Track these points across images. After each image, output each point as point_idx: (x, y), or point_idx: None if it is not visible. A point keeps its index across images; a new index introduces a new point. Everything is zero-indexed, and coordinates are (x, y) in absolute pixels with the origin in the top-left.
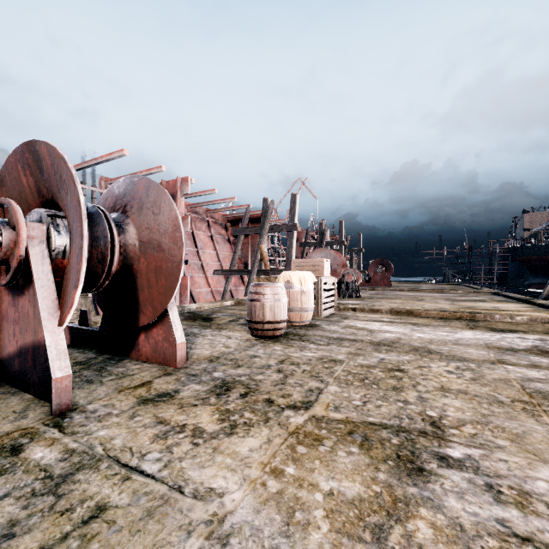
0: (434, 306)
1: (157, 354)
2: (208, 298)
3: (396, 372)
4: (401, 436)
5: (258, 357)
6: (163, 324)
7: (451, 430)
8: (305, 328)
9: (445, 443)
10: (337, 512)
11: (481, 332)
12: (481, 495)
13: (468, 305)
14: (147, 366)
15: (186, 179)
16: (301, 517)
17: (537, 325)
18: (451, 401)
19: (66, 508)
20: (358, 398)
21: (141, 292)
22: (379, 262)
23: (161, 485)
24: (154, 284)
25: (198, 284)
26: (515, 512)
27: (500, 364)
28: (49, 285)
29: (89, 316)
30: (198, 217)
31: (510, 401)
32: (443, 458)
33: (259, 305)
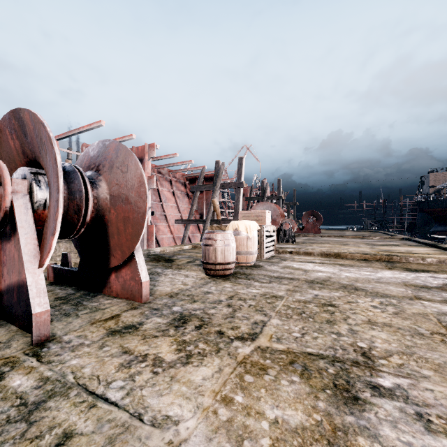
0: (357, 250)
1: (125, 291)
2: (170, 243)
3: (329, 307)
4: (337, 366)
5: (211, 293)
6: (130, 265)
7: (380, 360)
8: (250, 268)
9: (376, 373)
10: (282, 441)
11: (398, 272)
12: (413, 424)
13: (386, 249)
14: (117, 301)
15: (152, 145)
16: (249, 446)
17: (445, 266)
18: (378, 333)
19: (36, 435)
20: (297, 330)
21: (111, 238)
22: (311, 213)
23: (123, 413)
24: (123, 231)
25: (162, 231)
26: (445, 442)
27: (417, 299)
28: (31, 232)
29: (69, 258)
30: (162, 176)
31: (430, 334)
32: (376, 387)
33: (212, 249)
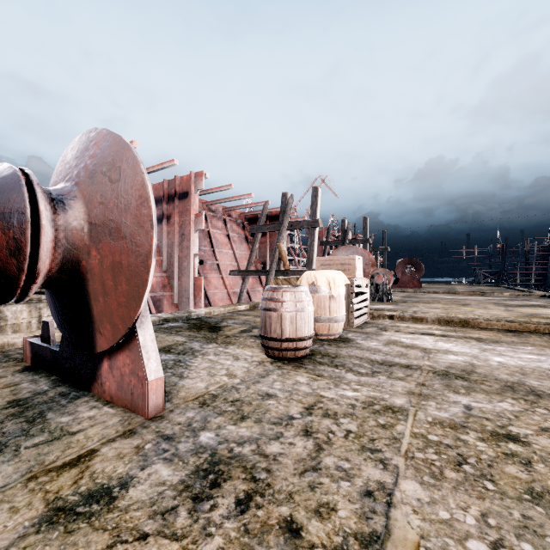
0: (487, 313)
1: (123, 393)
2: (224, 300)
3: (510, 444)
4: None
5: (273, 397)
6: (130, 350)
7: None
8: (336, 343)
9: None
10: None
11: None
12: None
13: (530, 312)
14: (106, 413)
15: (200, 174)
16: None
17: None
18: None
19: None
20: (473, 528)
21: (94, 301)
22: (408, 262)
23: None
24: (112, 289)
25: (214, 285)
26: None
27: None
28: None
29: (52, 329)
30: (214, 215)
31: None
32: None
33: (276, 316)
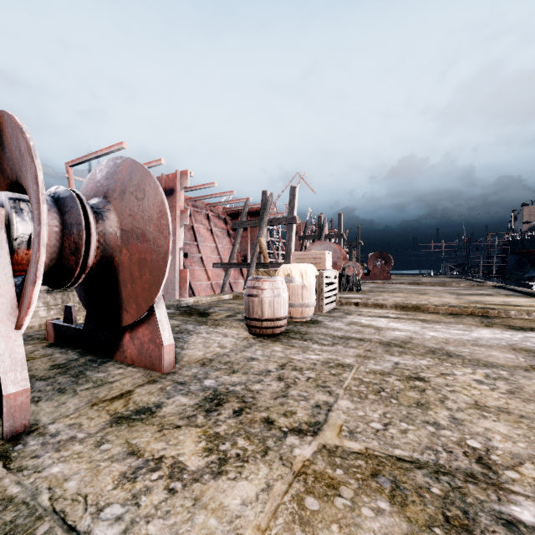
0: (440, 300)
1: (142, 357)
2: (207, 291)
3: (416, 381)
4: (443, 481)
5: (256, 360)
6: (149, 323)
7: (507, 472)
8: (307, 324)
9: (506, 496)
10: None
11: (500, 330)
12: None
13: (476, 300)
14: (131, 371)
15: (185, 172)
16: None
17: None
18: (493, 424)
19: None
20: (376, 418)
21: (123, 287)
22: (378, 255)
23: None
24: (138, 278)
25: (198, 277)
26: None
27: None
28: (6, 280)
29: (74, 312)
30: (198, 211)
31: None
32: (511, 524)
33: (257, 301)
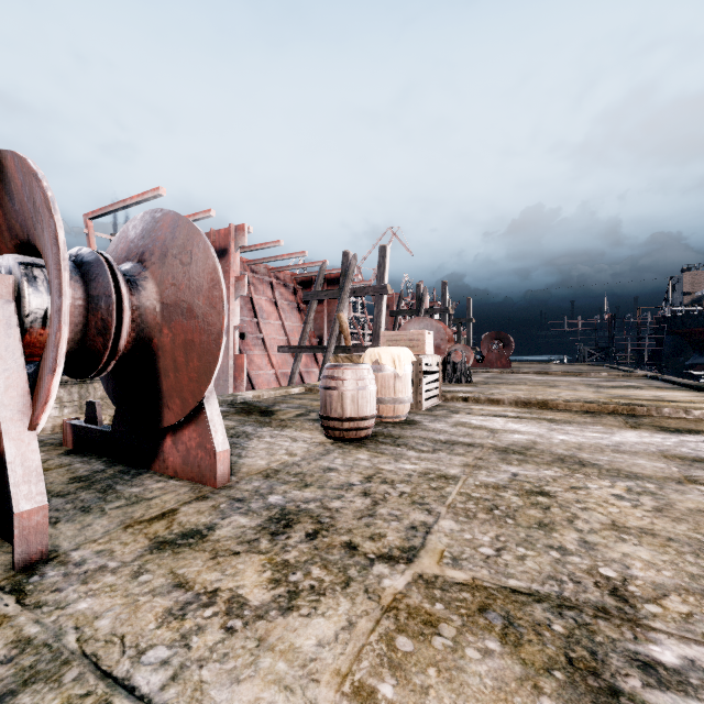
0: (573, 395)
1: (189, 467)
2: (270, 383)
3: (539, 497)
4: (568, 617)
5: (335, 470)
6: (197, 424)
7: (647, 605)
8: (401, 425)
9: (644, 634)
10: None
11: (649, 433)
12: None
13: (620, 394)
14: (175, 485)
15: (242, 227)
16: None
17: None
18: (634, 548)
19: None
20: (487, 542)
21: (164, 377)
22: (495, 336)
23: None
24: (183, 366)
25: (258, 364)
26: None
27: (691, 483)
28: (16, 367)
29: (99, 410)
30: (258, 277)
31: None
32: (649, 666)
33: (336, 395)
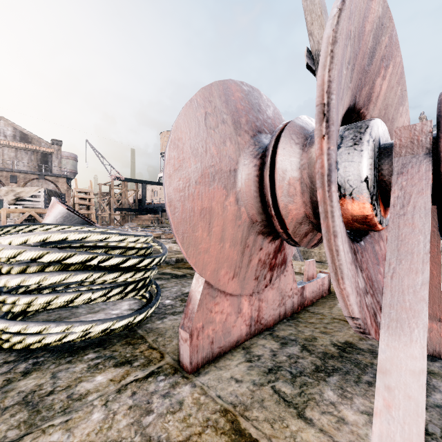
0: None
1: None
2: None
3: None
4: None
5: None
6: None
7: None
8: None
9: None
10: None
11: None
12: None
13: None
14: (358, 436)
15: None
16: None
17: None
18: None
19: None
20: None
21: None
22: None
23: None
24: None
25: None
26: None
27: None
28: None
29: None
30: None
31: None
32: None
33: None
